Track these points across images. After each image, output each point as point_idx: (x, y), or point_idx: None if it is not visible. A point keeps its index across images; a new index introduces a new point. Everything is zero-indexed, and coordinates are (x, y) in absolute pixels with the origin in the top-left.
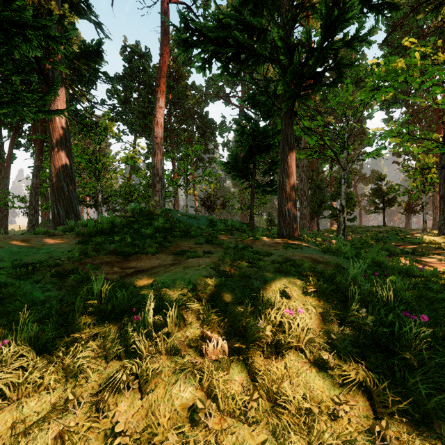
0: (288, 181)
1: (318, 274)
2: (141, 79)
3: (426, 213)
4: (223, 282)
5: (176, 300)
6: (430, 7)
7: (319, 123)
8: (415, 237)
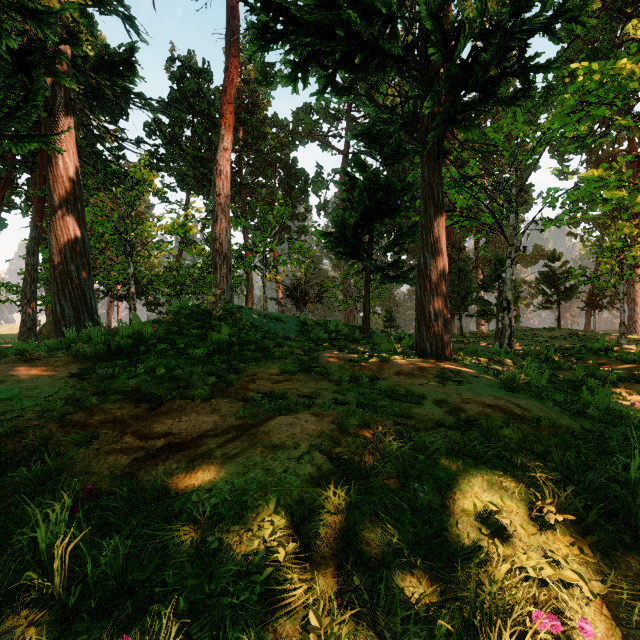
0: (434, 262)
1: (547, 463)
2: (197, 108)
3: (618, 308)
4: (353, 498)
5: (247, 569)
6: (629, 3)
7: (474, 171)
8: (624, 350)
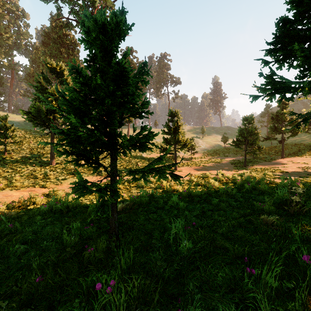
0: None
1: None
2: None
3: None
4: None
5: None
6: None
7: None
8: None
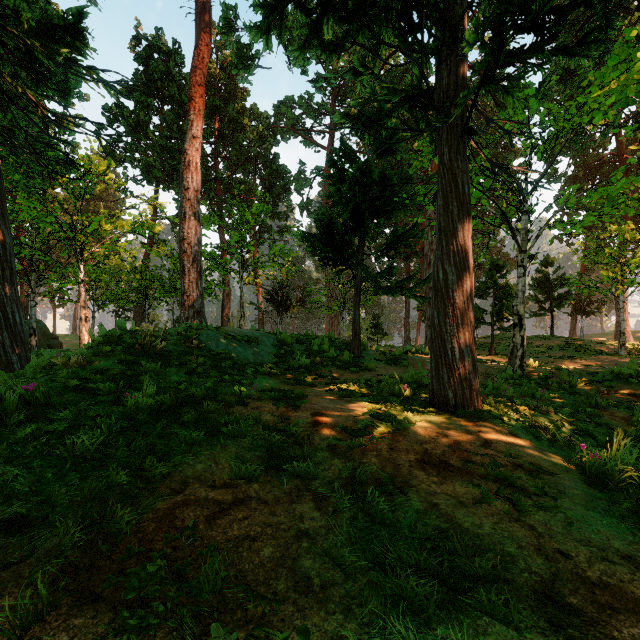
0: (458, 279)
1: None
2: (165, 93)
3: (605, 314)
4: None
5: None
6: None
7: (486, 163)
8: None
